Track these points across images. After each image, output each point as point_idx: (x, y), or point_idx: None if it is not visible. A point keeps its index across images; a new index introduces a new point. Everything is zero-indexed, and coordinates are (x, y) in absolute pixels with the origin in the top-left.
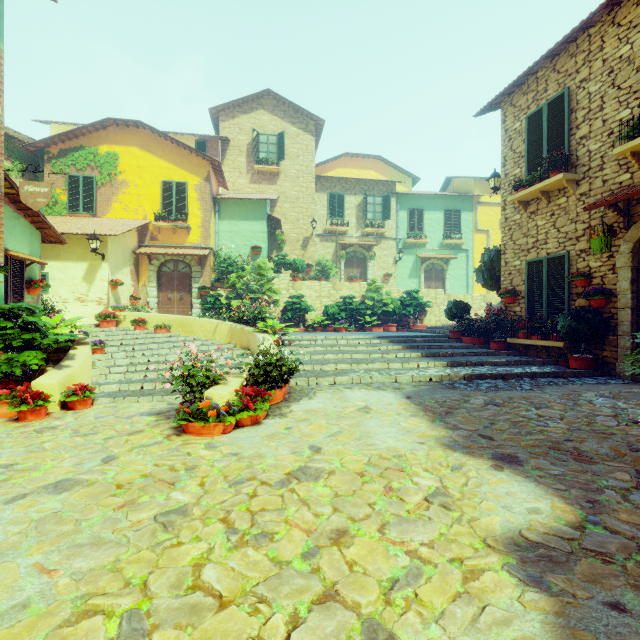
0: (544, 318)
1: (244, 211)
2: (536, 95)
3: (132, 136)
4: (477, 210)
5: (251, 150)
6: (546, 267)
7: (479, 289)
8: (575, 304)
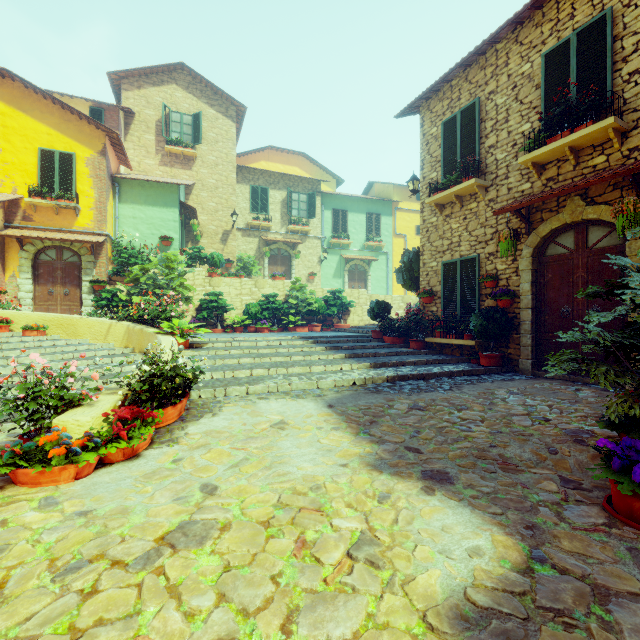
0: (458, 318)
1: (151, 195)
2: (451, 102)
3: None
4: (396, 215)
5: (161, 128)
6: (460, 269)
7: (398, 290)
8: (484, 304)
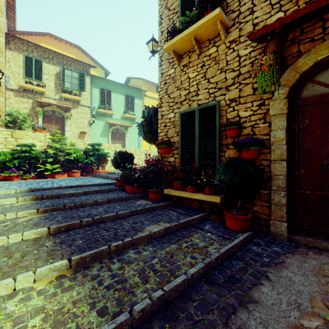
0: (197, 169)
1: None
2: None
3: None
4: (144, 99)
5: None
6: (198, 117)
7: (145, 147)
8: (225, 155)
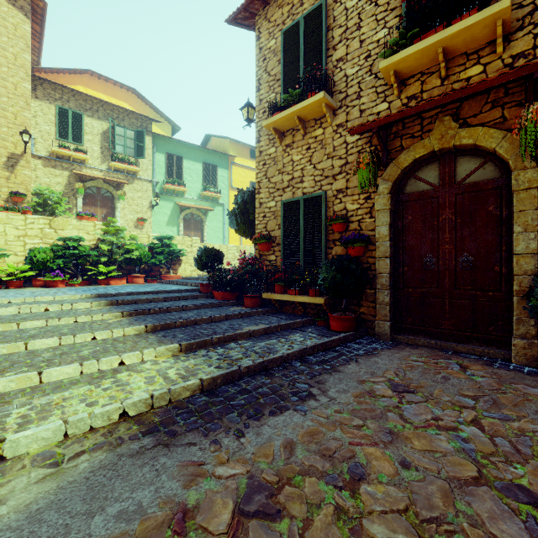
0: (301, 268)
1: None
2: (292, 9)
3: None
4: (232, 169)
5: None
6: (303, 209)
7: (234, 241)
8: (332, 252)
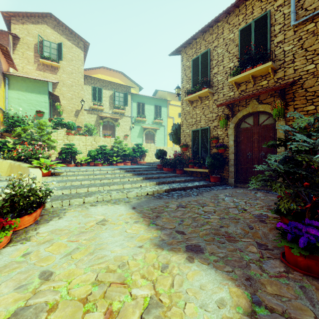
0: (199, 158)
1: (30, 86)
2: (196, 50)
3: None
4: (169, 107)
5: (37, 49)
6: (200, 133)
7: (170, 144)
8: (212, 151)
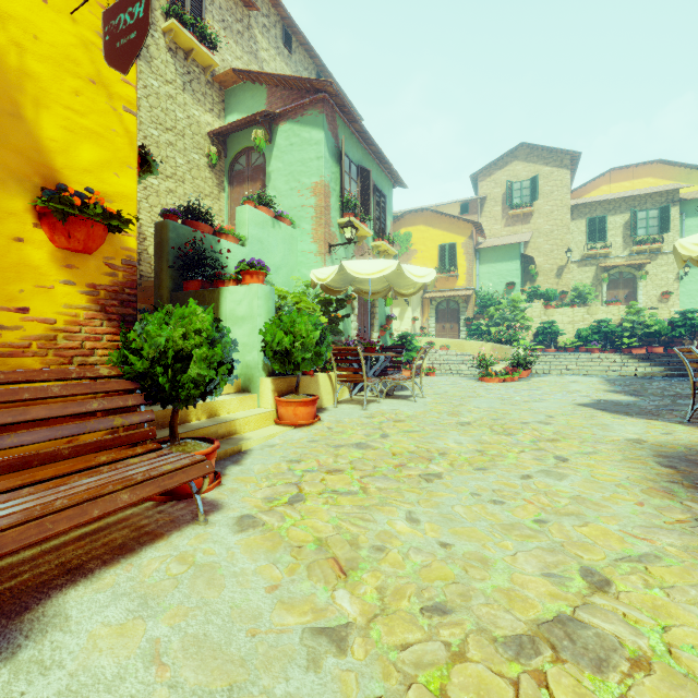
0: None
1: (500, 255)
2: None
3: (419, 218)
4: None
5: (505, 199)
6: None
7: None
8: None
